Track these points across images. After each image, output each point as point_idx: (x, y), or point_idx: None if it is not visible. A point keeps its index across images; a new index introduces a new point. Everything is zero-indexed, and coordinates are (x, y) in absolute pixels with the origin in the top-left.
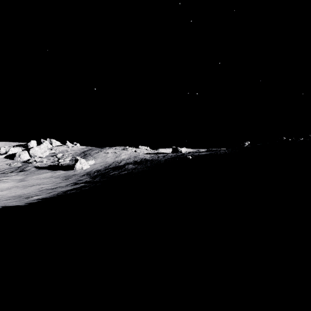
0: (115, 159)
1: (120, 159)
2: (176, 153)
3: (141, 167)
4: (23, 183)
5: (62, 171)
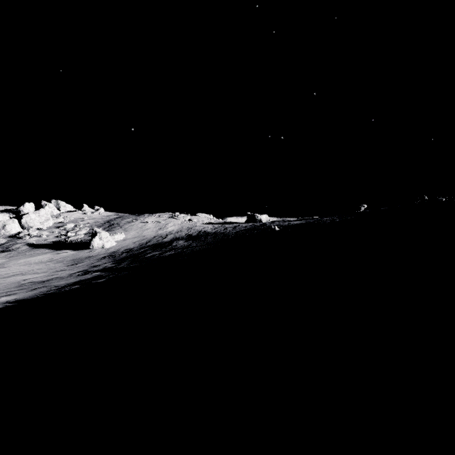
0: (157, 232)
1: (166, 232)
2: (252, 223)
3: (198, 245)
4: None
5: (71, 251)
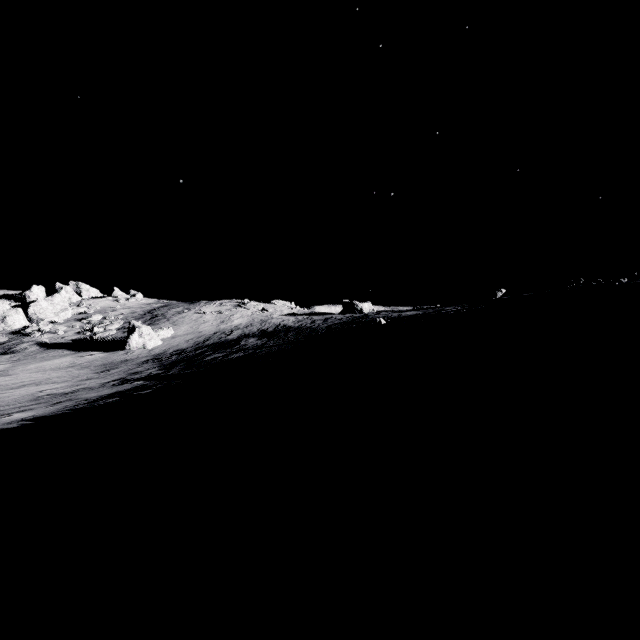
0: (219, 327)
1: (231, 327)
2: (350, 314)
3: (275, 344)
4: None
5: (100, 353)
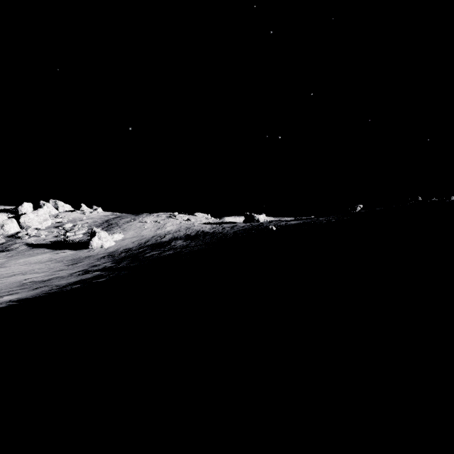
0: (156, 232)
1: (164, 232)
2: (250, 223)
3: (196, 245)
4: None
5: (70, 251)
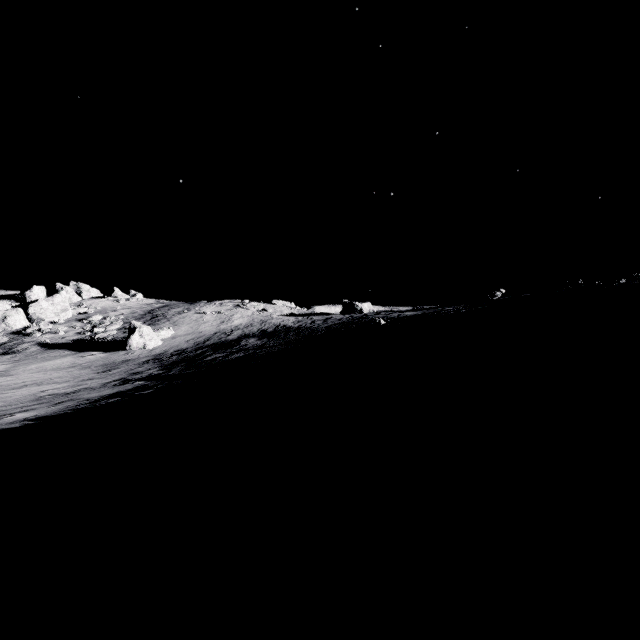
0: (219, 327)
1: (231, 327)
2: (350, 315)
3: (275, 344)
4: (1, 381)
5: (100, 354)
